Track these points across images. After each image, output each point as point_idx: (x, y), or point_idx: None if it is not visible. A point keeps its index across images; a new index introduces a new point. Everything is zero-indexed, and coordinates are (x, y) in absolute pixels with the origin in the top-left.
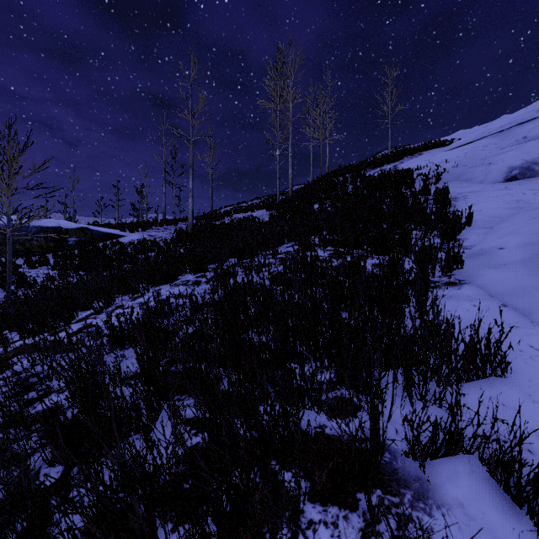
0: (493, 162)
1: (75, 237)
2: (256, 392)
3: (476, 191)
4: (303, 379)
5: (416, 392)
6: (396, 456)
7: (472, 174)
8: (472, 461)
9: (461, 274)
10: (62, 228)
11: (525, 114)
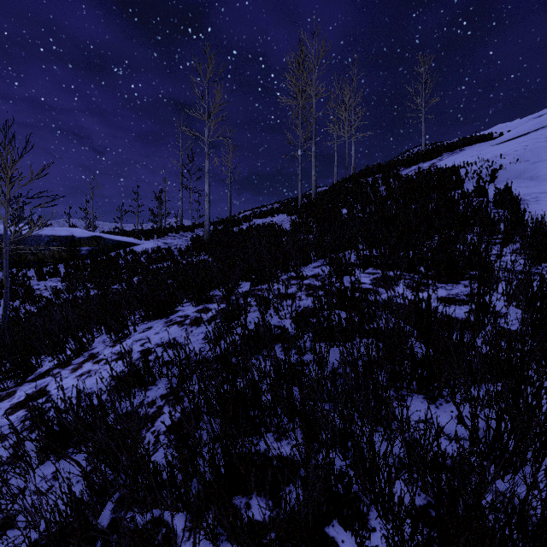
0: None
1: (88, 247)
2: None
3: None
4: None
5: None
6: None
7: (538, 171)
8: None
9: None
10: (75, 237)
11: None
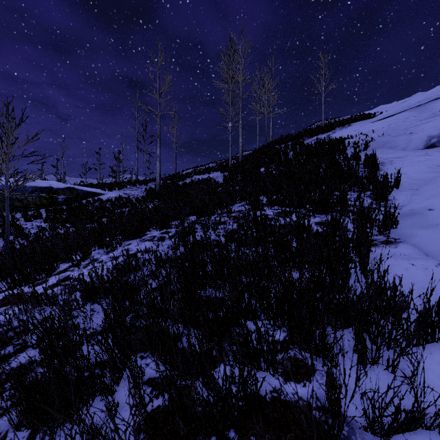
0: (414, 132)
1: (63, 195)
2: (214, 350)
3: (400, 157)
4: (259, 343)
5: (367, 354)
6: (354, 428)
7: (395, 142)
8: (434, 439)
9: (396, 232)
10: (53, 188)
11: (439, 91)
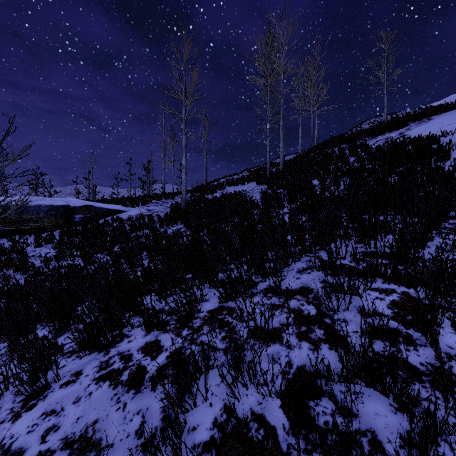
0: None
1: (81, 215)
2: None
3: None
4: None
5: None
6: None
7: None
8: None
9: None
10: (70, 206)
11: None
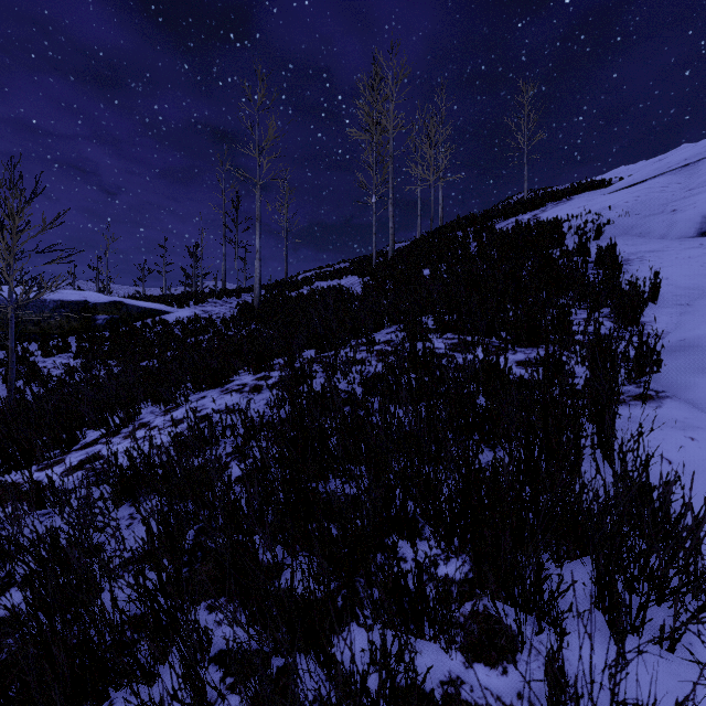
0: (678, 209)
1: (105, 315)
2: (339, 597)
3: (656, 250)
4: (420, 591)
5: None
6: None
7: (648, 226)
8: None
9: (658, 380)
10: (89, 303)
11: None
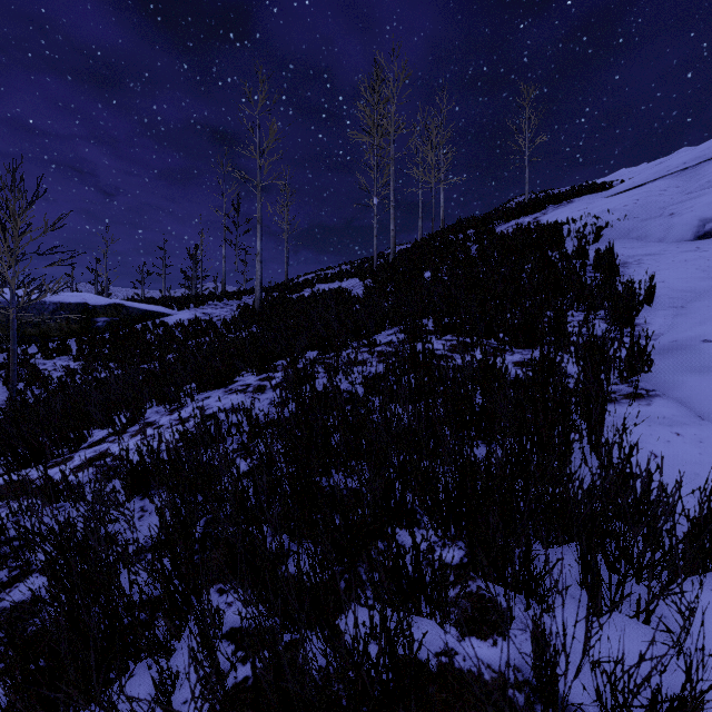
0: (676, 213)
1: (105, 317)
2: (342, 580)
3: (654, 253)
4: (418, 570)
5: (601, 590)
6: None
7: (646, 230)
8: None
9: (649, 380)
10: (89, 305)
11: None
